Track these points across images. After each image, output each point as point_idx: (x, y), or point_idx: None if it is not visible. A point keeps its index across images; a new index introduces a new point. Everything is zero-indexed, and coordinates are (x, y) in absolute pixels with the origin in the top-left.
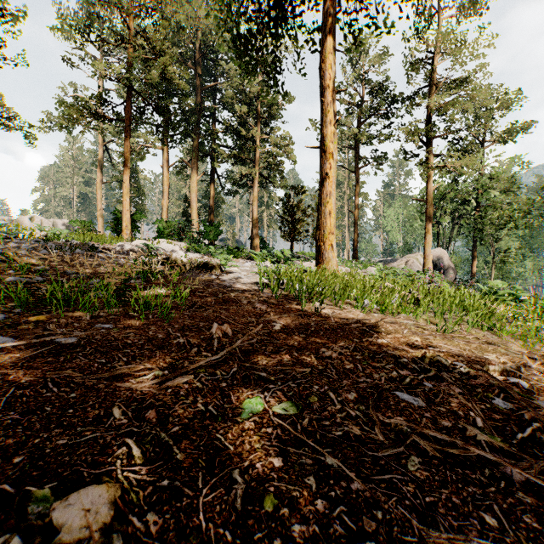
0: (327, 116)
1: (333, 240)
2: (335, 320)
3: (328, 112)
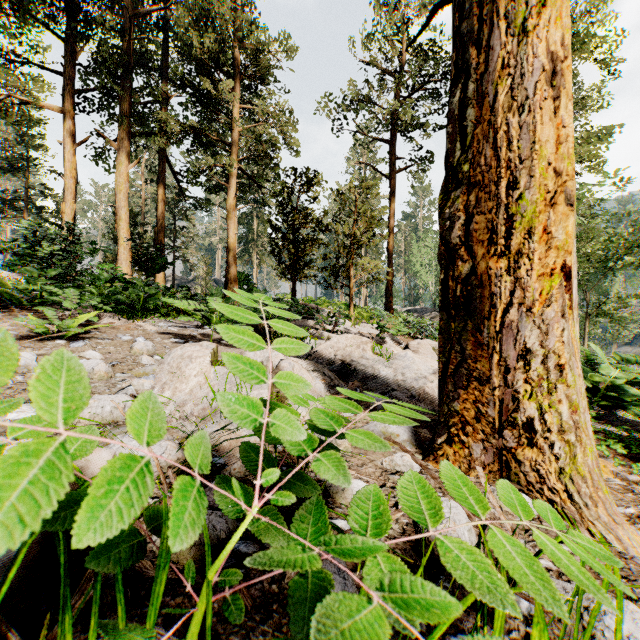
0: None
1: (571, 241)
2: None
3: None
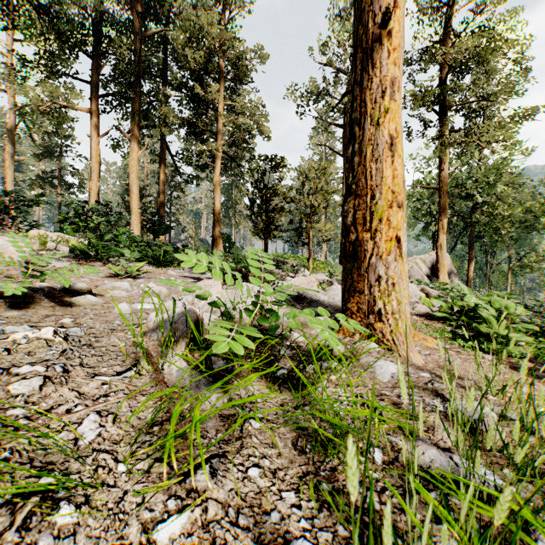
0: None
1: (401, 224)
2: None
3: None
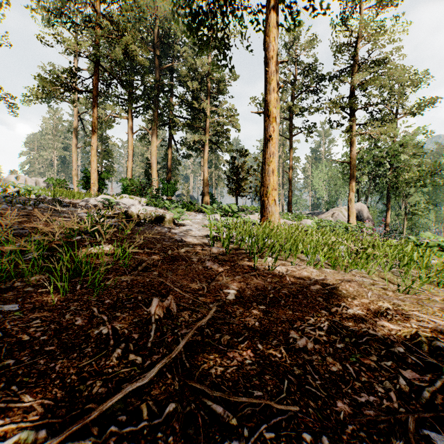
0: (270, 84)
1: (276, 195)
2: (291, 280)
3: (271, 81)
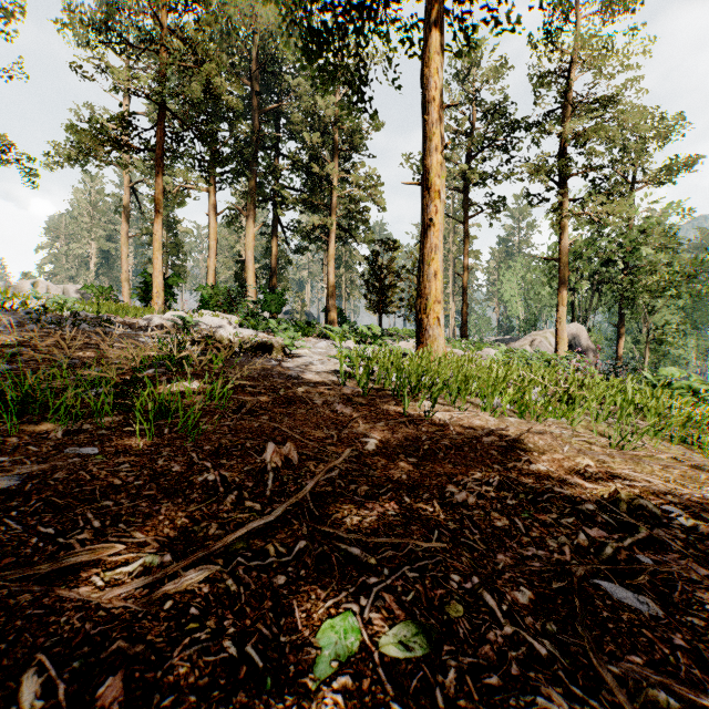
0: (432, 140)
1: (440, 311)
2: (456, 429)
3: (433, 135)
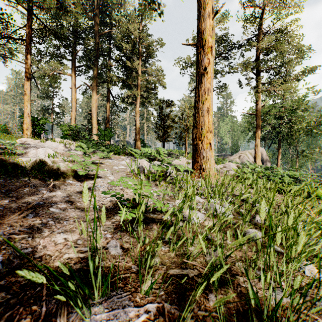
0: (205, 9)
1: (211, 138)
2: None
3: (206, 5)
